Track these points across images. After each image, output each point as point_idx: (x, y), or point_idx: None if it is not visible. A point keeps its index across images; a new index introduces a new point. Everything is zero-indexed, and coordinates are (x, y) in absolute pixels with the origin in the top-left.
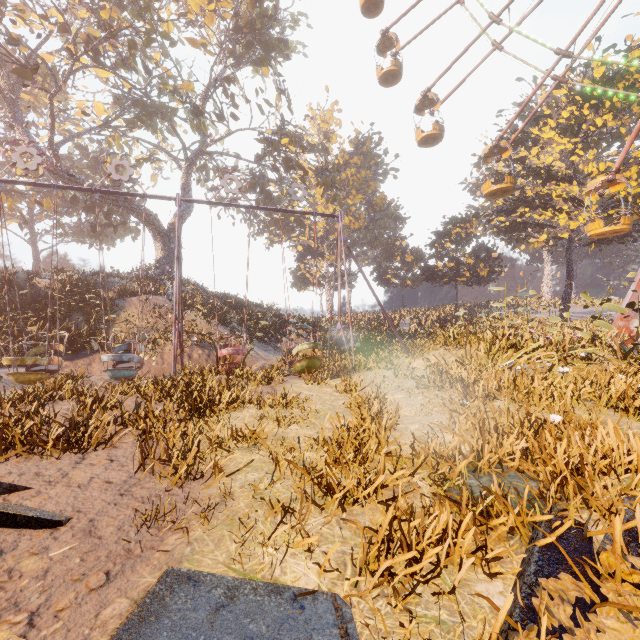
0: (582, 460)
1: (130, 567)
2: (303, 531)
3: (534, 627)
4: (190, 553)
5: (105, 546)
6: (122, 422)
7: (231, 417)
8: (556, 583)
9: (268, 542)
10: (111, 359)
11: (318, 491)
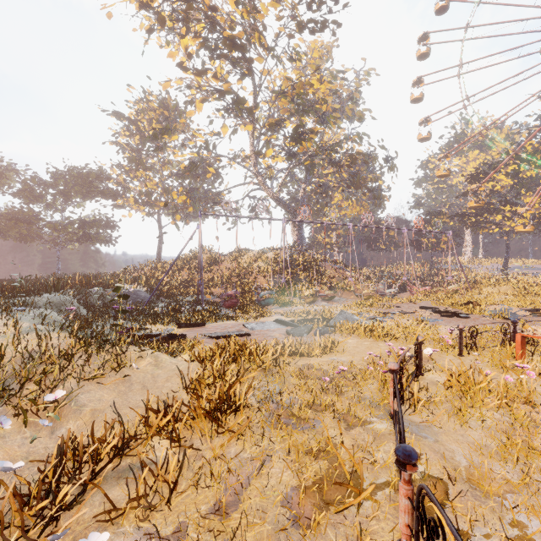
0: None
1: None
2: None
3: None
4: None
5: None
6: None
7: None
8: None
9: None
10: (396, 290)
11: None
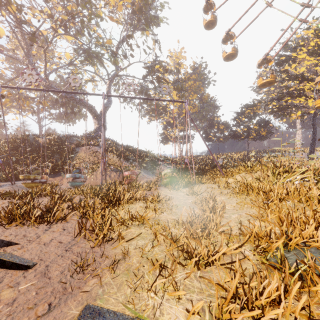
0: None
1: (64, 301)
2: (173, 282)
3: None
4: (101, 293)
5: (51, 284)
6: (72, 208)
7: (129, 207)
8: None
9: (151, 288)
10: (70, 176)
11: (181, 255)
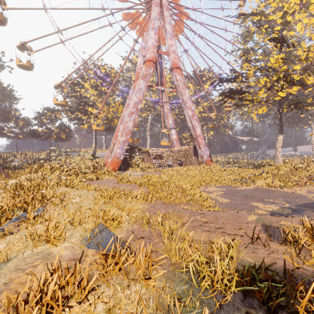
0: (33, 198)
1: None
2: None
3: (2, 231)
4: None
5: None
6: None
7: None
8: (13, 223)
9: None
10: None
11: None
